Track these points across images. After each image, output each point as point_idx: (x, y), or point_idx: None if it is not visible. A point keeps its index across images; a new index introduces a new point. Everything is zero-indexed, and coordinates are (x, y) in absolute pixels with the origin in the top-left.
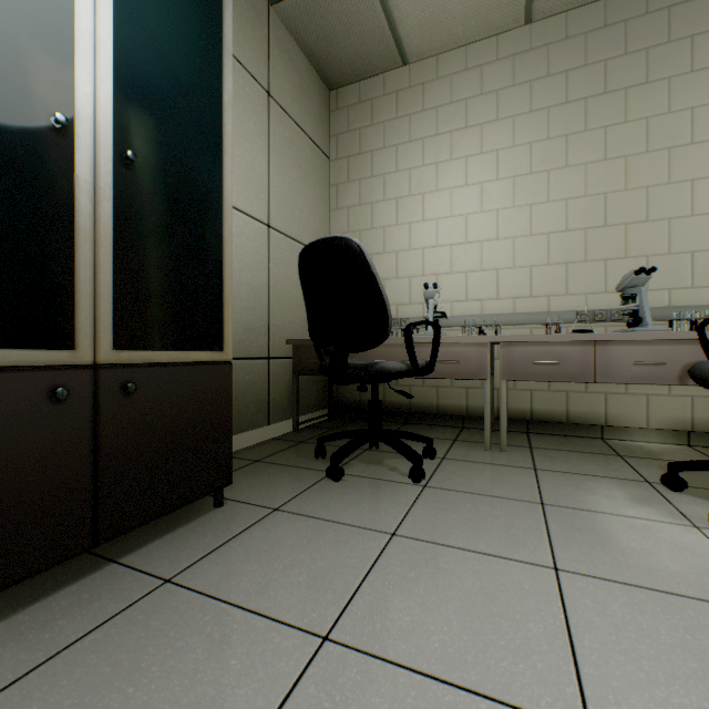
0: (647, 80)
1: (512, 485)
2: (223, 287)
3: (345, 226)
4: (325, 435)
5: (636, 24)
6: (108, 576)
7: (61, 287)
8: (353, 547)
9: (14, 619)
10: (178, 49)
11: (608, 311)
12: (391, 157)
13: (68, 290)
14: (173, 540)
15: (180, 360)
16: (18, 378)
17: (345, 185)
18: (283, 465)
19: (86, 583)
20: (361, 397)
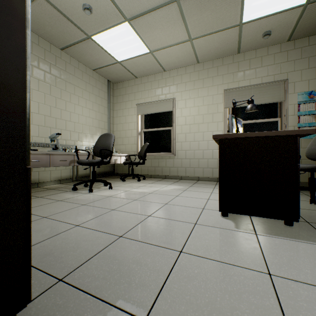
0: (51, 73)
1: (45, 201)
2: None
3: None
4: None
5: (48, 53)
6: None
7: None
8: (43, 222)
9: None
10: None
11: (41, 143)
12: None
13: None
14: None
15: None
16: None
17: None
18: None
19: None
20: None
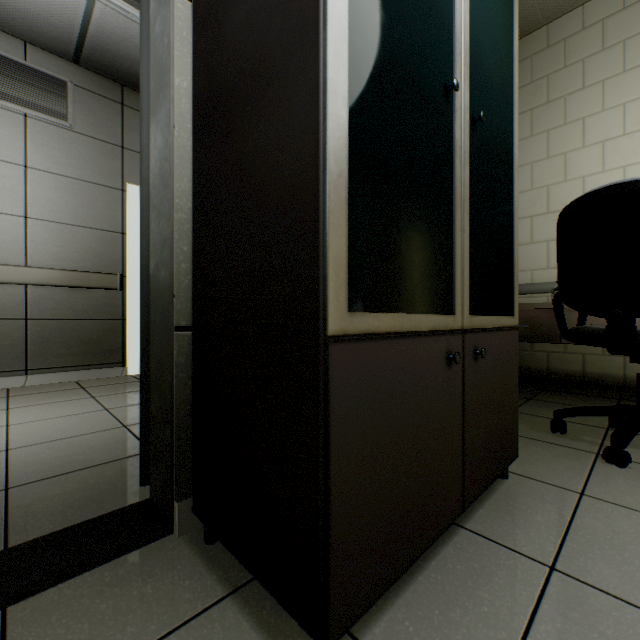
0: None
1: None
2: (512, 249)
3: (526, 184)
4: (566, 409)
5: None
6: (472, 544)
7: (447, 253)
8: None
9: (428, 576)
10: (493, 4)
11: None
12: (594, 97)
13: (449, 256)
14: (497, 511)
15: (495, 325)
16: (433, 342)
17: (526, 140)
18: (521, 437)
19: (458, 547)
20: (549, 365)
